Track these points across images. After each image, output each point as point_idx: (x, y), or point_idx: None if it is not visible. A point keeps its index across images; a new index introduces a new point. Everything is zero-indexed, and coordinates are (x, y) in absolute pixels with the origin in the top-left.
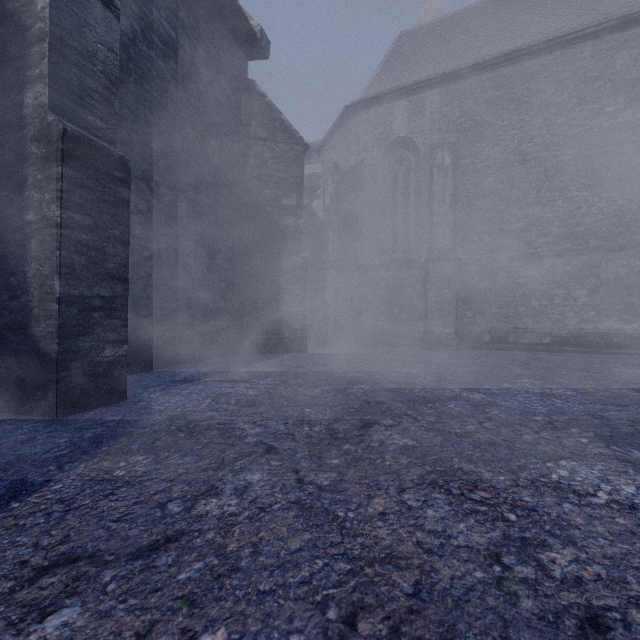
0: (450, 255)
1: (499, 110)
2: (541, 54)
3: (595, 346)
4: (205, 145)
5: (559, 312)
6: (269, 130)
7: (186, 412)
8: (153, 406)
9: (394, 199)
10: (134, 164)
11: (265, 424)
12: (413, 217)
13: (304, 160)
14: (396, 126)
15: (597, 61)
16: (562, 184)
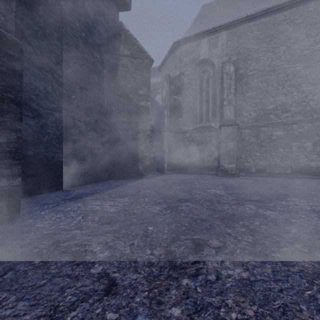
0: (234, 123)
1: (260, 42)
2: (285, 10)
3: (317, 175)
4: (92, 56)
5: (295, 155)
6: (130, 50)
7: (57, 230)
8: (36, 223)
9: (201, 93)
10: (43, 62)
11: (114, 246)
12: (211, 103)
13: (151, 75)
14: (202, 53)
15: (318, 12)
16: (297, 83)
